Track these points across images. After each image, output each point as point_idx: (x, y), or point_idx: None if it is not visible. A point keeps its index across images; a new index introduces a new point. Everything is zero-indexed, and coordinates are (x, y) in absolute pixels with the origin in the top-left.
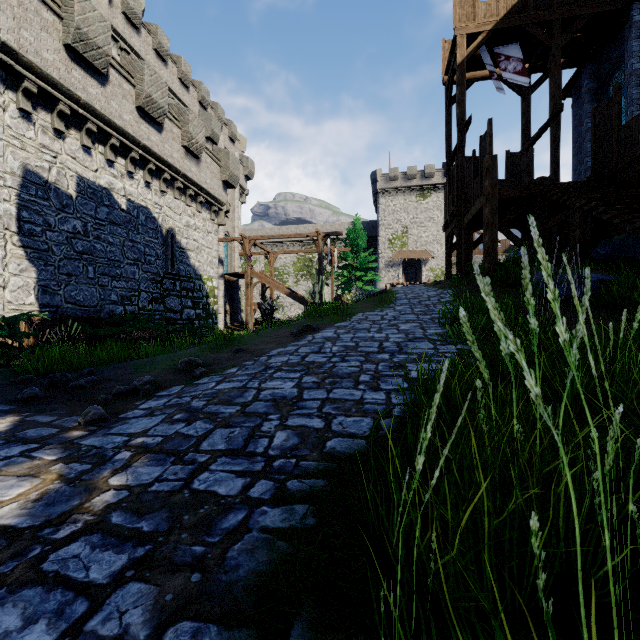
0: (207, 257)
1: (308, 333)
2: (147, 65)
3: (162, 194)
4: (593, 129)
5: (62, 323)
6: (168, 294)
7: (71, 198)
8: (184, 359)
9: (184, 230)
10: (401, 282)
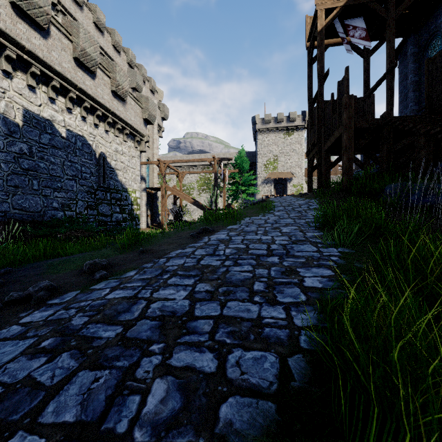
0: (131, 175)
1: (205, 235)
2: (82, 25)
3: (95, 126)
4: (427, 75)
5: (9, 225)
6: (100, 202)
7: (18, 126)
8: (89, 261)
9: (113, 154)
10: (273, 194)
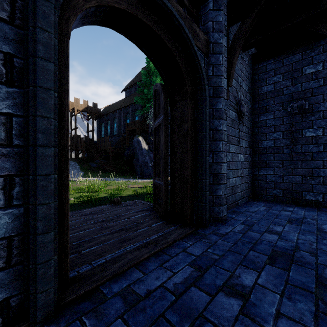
0: None
1: None
2: None
3: None
4: (97, 141)
5: None
6: None
7: None
8: None
9: None
10: None
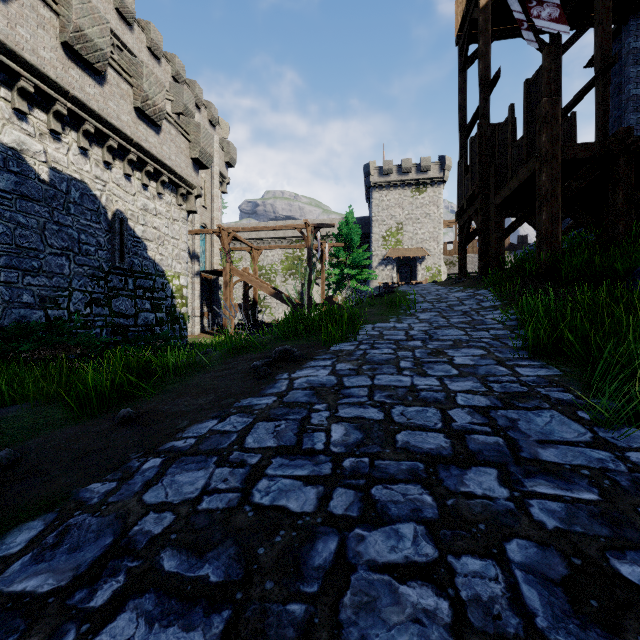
0: (172, 249)
1: (282, 368)
2: None
3: (107, 166)
4: None
5: None
6: (116, 294)
7: None
8: None
9: (140, 215)
10: (396, 282)
